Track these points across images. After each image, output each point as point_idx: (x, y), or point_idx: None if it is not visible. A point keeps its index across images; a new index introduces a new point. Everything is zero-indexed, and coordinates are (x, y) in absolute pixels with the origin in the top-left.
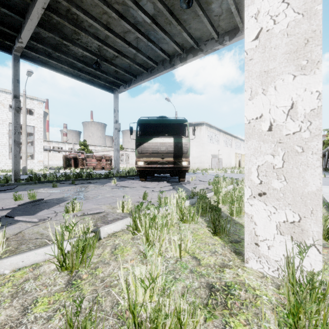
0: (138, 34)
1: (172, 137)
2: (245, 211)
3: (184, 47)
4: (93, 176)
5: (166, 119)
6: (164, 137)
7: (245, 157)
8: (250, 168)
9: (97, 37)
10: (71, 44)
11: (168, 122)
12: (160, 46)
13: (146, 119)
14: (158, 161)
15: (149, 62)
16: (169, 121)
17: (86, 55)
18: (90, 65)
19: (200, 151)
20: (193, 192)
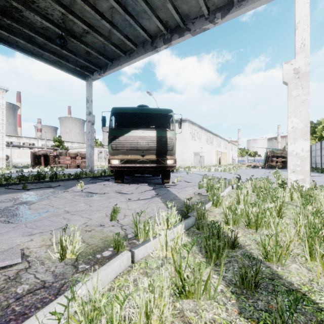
0: (112, 1)
1: (154, 130)
2: None
3: (168, 26)
4: (60, 176)
5: (148, 108)
6: (145, 130)
7: None
8: None
9: (60, 1)
10: (23, 7)
11: (149, 111)
12: (140, 22)
13: (123, 107)
14: (137, 159)
15: (127, 42)
16: (151, 110)
17: (47, 27)
18: (53, 41)
19: (182, 149)
20: (186, 205)
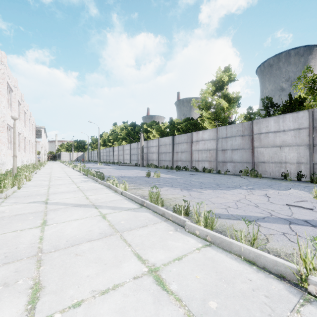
0: None
1: None
2: None
3: None
4: None
5: None
6: None
7: None
8: None
9: None
10: None
11: None
12: None
13: None
14: None
15: None
16: None
17: None
18: None
19: None
20: None
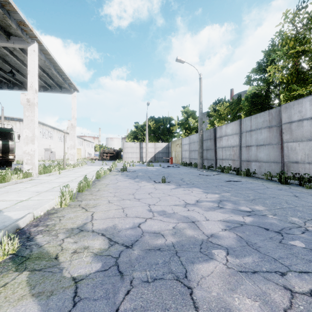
0: None
1: (0, 140)
2: (24, 167)
3: (11, 80)
4: None
5: None
6: None
7: (24, 157)
8: (25, 159)
9: None
10: None
11: None
12: None
13: None
14: None
15: None
16: None
17: None
18: None
19: None
20: (15, 170)
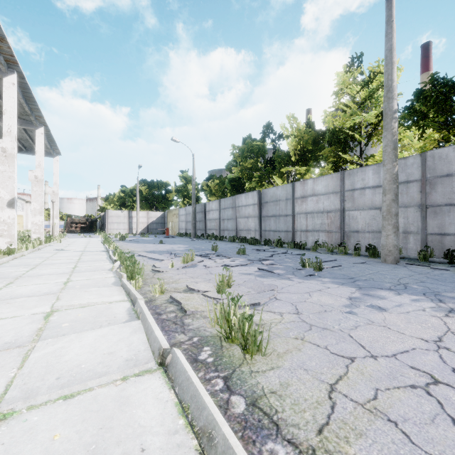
0: None
1: None
2: (32, 236)
3: None
4: None
5: None
6: None
7: (32, 227)
8: (33, 229)
9: None
10: None
11: None
12: None
13: None
14: None
15: None
16: None
17: None
18: None
19: None
20: None
